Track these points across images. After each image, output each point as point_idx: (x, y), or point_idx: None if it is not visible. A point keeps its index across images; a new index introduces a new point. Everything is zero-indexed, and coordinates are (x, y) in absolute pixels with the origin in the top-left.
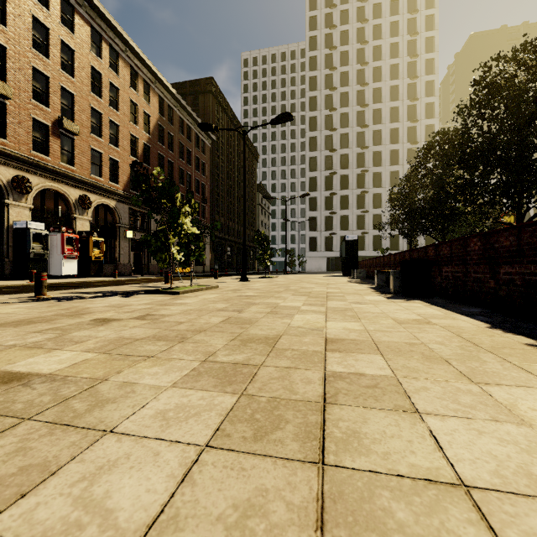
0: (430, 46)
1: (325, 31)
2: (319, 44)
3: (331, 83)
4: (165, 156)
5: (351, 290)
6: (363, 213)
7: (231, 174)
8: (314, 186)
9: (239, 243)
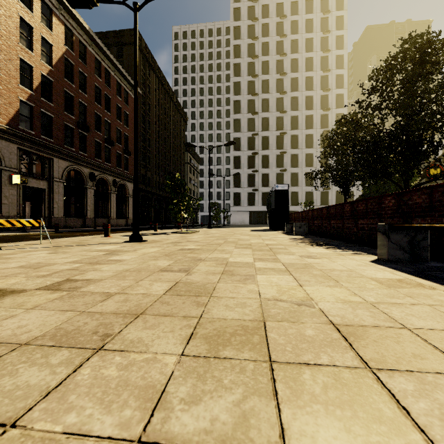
0: (339, 24)
1: (248, 4)
2: (242, 16)
3: (253, 52)
4: (75, 96)
5: (392, 294)
6: (282, 171)
7: (158, 131)
8: (238, 146)
9: (167, 198)
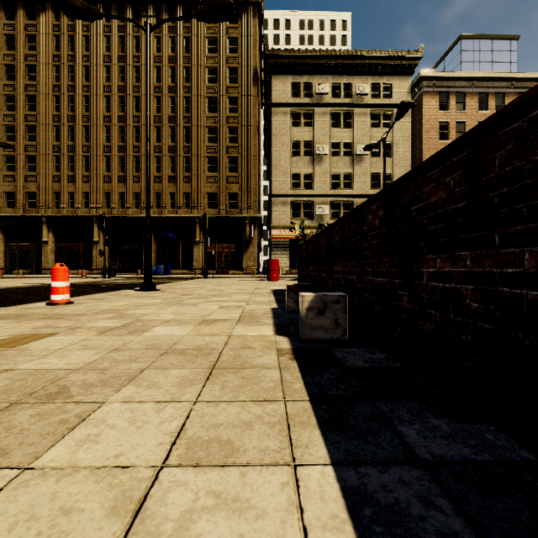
0: None
1: None
2: None
3: None
4: None
5: None
6: None
7: None
8: None
9: None
